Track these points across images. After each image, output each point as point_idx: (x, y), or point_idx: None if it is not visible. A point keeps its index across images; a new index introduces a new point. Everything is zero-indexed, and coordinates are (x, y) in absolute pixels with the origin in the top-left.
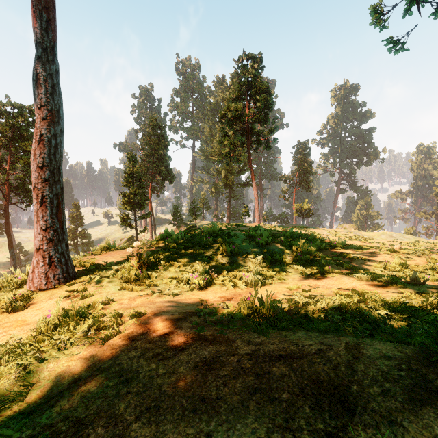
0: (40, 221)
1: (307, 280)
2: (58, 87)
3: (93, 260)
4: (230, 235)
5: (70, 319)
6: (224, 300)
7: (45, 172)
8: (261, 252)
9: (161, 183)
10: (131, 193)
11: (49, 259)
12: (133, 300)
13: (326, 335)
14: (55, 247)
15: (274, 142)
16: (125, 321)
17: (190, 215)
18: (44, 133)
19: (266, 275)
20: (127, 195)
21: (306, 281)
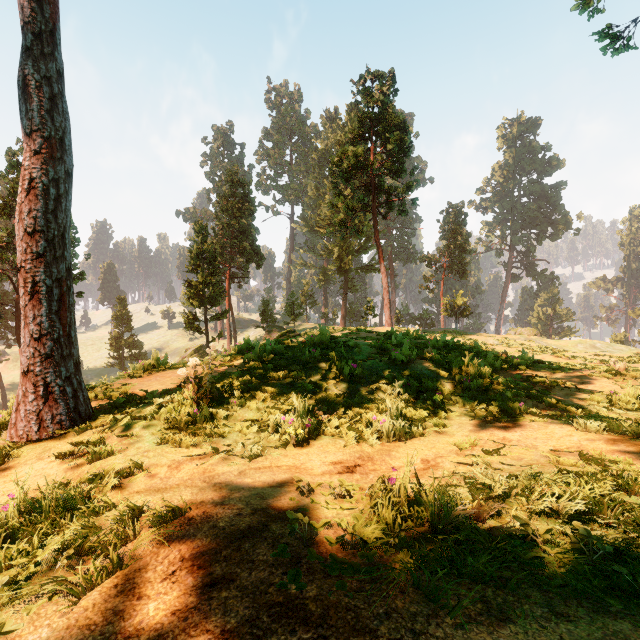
0: (30, 324)
1: (486, 428)
2: (62, 101)
3: (126, 387)
4: (349, 347)
5: (41, 518)
6: (341, 472)
7: (38, 242)
8: (401, 376)
9: (244, 267)
10: (199, 282)
11: (45, 388)
12: (177, 467)
13: (606, 616)
14: (56, 368)
15: (413, 203)
16: (143, 528)
17: (287, 314)
18: (37, 177)
19: (412, 417)
20: (194, 285)
21: (484, 430)
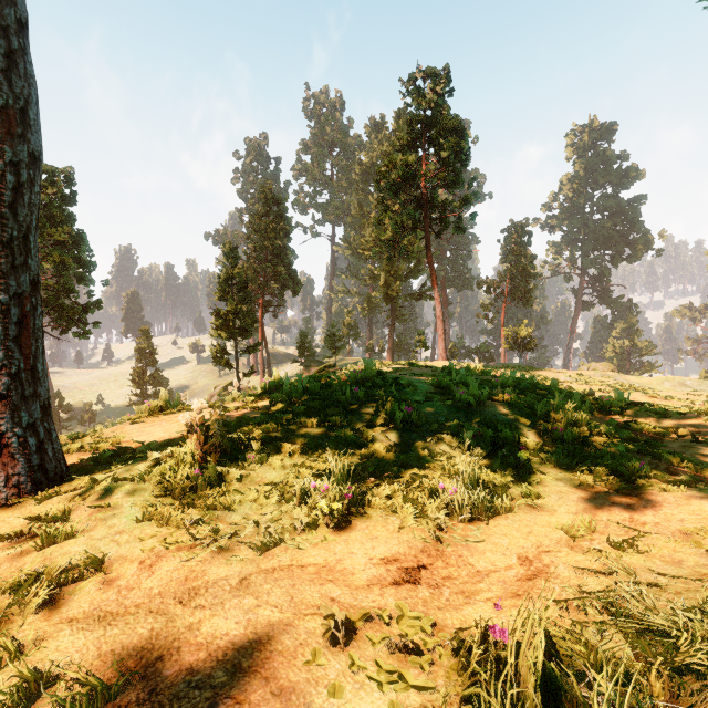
0: None
1: (599, 500)
2: (24, 60)
3: (121, 435)
4: (401, 385)
5: None
6: (397, 581)
7: None
8: (468, 423)
9: (279, 295)
10: (228, 310)
11: None
12: (151, 566)
13: None
14: (14, 413)
15: (472, 219)
16: None
17: (327, 347)
18: None
19: (490, 481)
20: (223, 314)
21: (597, 505)
